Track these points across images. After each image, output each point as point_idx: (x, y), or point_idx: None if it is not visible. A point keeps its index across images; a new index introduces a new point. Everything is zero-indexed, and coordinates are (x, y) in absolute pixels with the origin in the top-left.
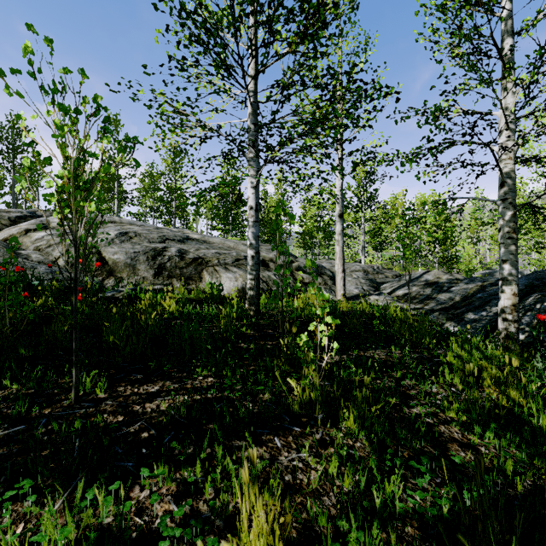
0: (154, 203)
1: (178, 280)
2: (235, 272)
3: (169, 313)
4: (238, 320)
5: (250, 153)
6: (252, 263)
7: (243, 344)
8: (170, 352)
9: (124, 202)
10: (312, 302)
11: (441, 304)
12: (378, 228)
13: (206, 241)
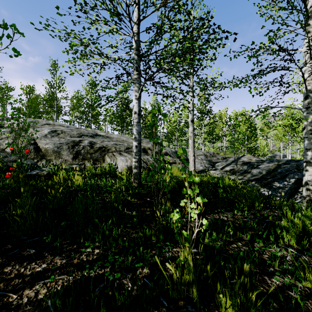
0: (79, 114)
1: (89, 161)
2: (126, 156)
3: (77, 185)
4: (126, 190)
5: (134, 75)
6: (135, 150)
7: (128, 211)
8: (68, 222)
9: (60, 113)
10: (175, 175)
11: (254, 176)
12: (212, 129)
13: (109, 136)
